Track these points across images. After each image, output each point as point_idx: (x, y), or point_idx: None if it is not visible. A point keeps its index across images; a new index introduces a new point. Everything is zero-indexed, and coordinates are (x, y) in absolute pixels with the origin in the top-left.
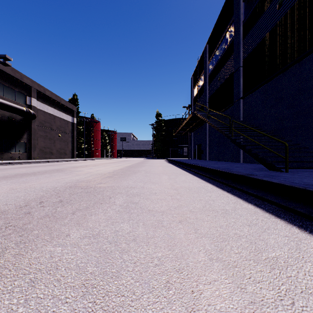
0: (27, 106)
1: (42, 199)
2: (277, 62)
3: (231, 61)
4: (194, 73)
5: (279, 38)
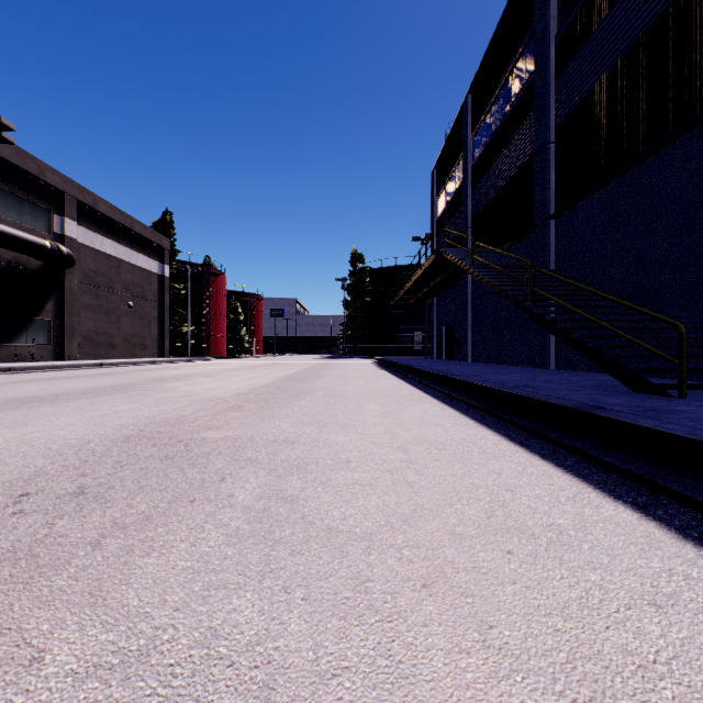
0: (55, 237)
1: (31, 485)
2: (642, 129)
3: (527, 130)
4: (439, 162)
5: (649, 71)
